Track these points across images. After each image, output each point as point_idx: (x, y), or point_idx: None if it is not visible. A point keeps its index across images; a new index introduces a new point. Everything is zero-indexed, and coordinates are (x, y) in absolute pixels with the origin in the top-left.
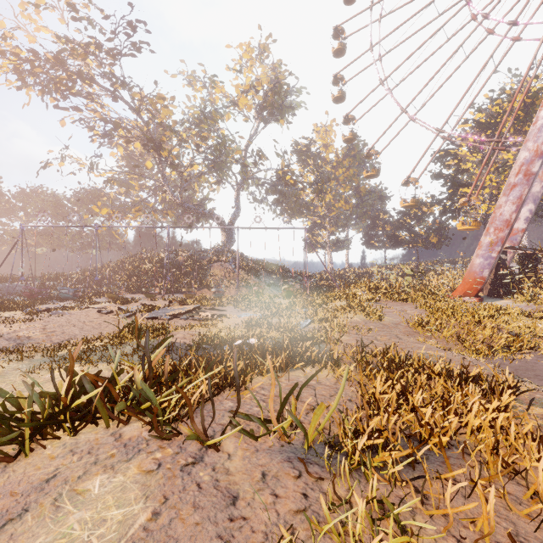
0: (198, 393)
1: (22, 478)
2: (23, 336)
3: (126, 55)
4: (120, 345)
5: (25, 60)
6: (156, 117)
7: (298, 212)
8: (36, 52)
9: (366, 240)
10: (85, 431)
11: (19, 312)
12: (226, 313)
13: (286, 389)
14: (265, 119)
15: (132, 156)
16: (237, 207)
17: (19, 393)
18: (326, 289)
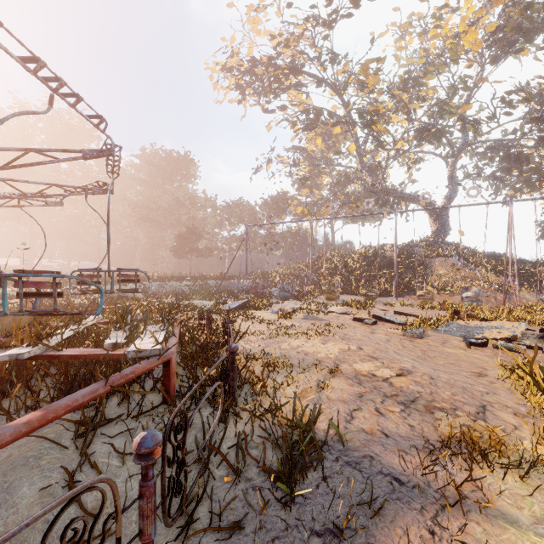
0: None
1: None
2: (372, 376)
3: (344, 16)
4: None
5: (247, 70)
6: (366, 87)
7: (534, 185)
8: (254, 60)
9: None
10: None
11: (267, 312)
12: None
13: None
14: (497, 55)
15: (312, 156)
16: (453, 185)
17: None
18: None
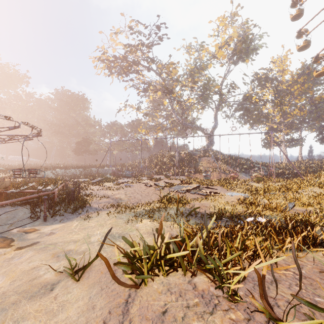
0: (251, 267)
1: (147, 304)
2: (118, 198)
3: (155, 44)
4: (165, 209)
5: (111, 61)
6: (169, 75)
7: (258, 121)
8: (115, 56)
9: (320, 138)
10: (170, 274)
11: (111, 183)
12: (218, 191)
13: (314, 271)
14: (234, 62)
15: (155, 100)
16: (216, 122)
17: (135, 241)
18: (286, 176)
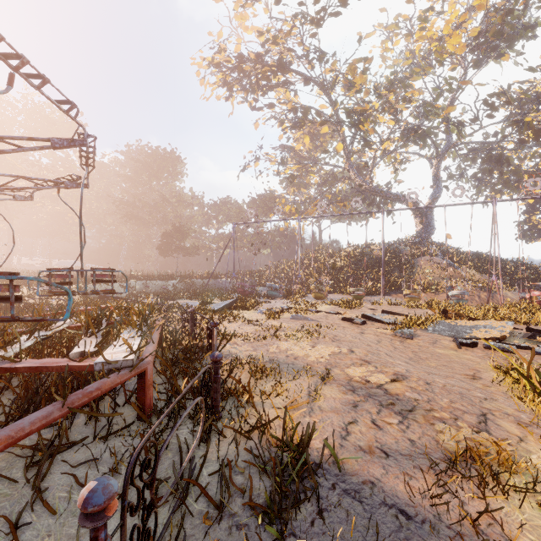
0: None
1: None
2: (366, 382)
3: (332, 15)
4: None
5: (234, 67)
6: (353, 86)
7: (514, 186)
8: (241, 56)
9: None
10: None
11: (254, 312)
12: None
13: None
14: (479, 60)
15: (300, 155)
16: (438, 185)
17: None
18: None
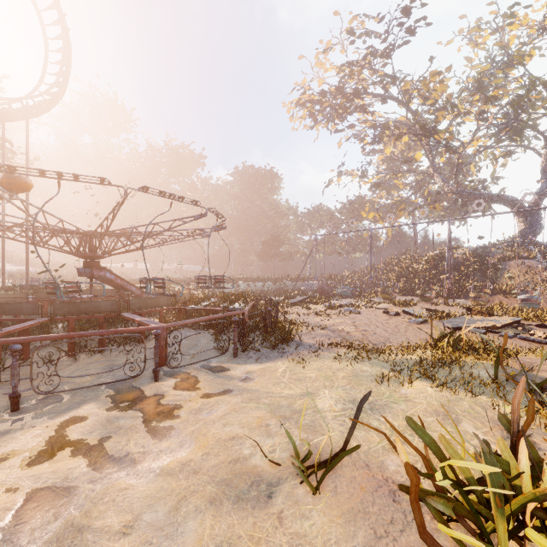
0: None
1: None
2: (342, 331)
3: (399, 46)
4: (458, 365)
5: (317, 102)
6: (429, 99)
7: None
8: (323, 91)
9: None
10: None
11: (321, 306)
12: None
13: None
14: None
15: (392, 157)
16: (546, 179)
17: (442, 436)
18: None
